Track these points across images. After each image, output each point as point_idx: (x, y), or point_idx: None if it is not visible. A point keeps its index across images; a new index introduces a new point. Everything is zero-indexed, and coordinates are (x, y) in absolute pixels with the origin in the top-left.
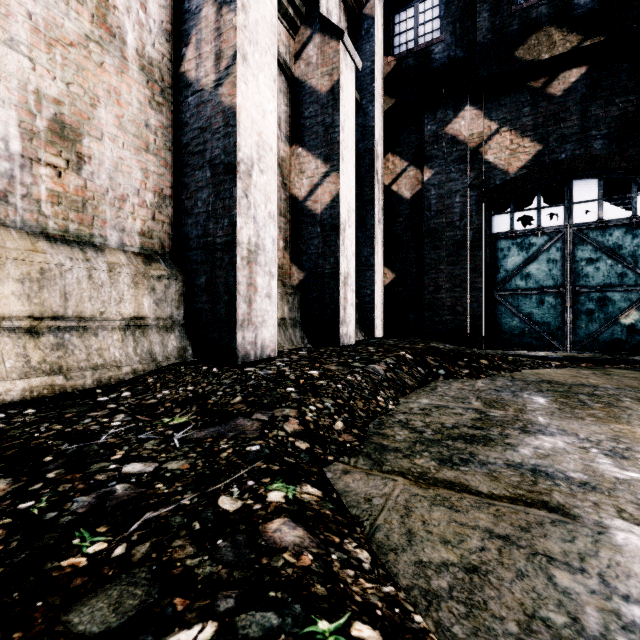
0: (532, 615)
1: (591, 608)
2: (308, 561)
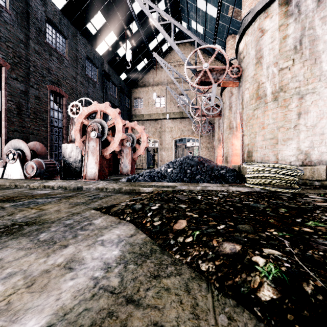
0: (140, 265)
1: (115, 271)
2: (214, 242)
